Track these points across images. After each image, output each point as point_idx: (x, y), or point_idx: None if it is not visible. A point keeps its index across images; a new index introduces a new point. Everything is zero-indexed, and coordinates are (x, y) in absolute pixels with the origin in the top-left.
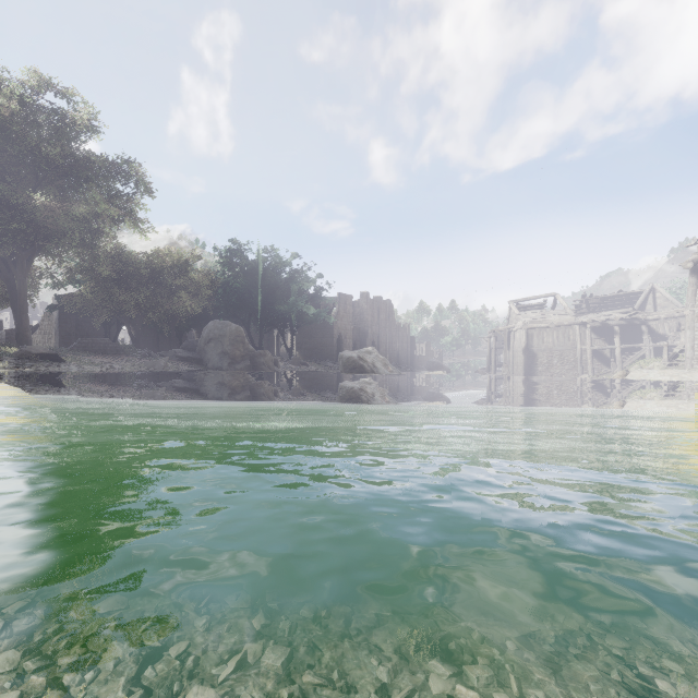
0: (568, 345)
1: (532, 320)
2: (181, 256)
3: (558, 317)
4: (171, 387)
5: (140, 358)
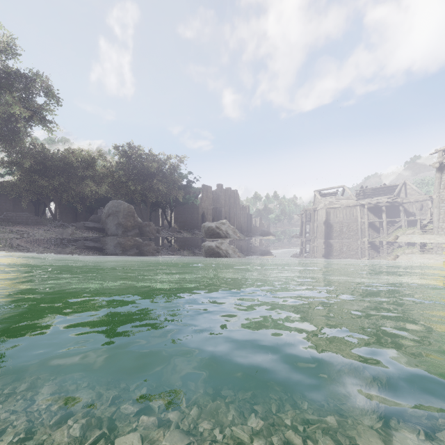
0: (353, 219)
1: (330, 202)
2: (89, 155)
3: (346, 201)
4: (70, 250)
5: (55, 227)
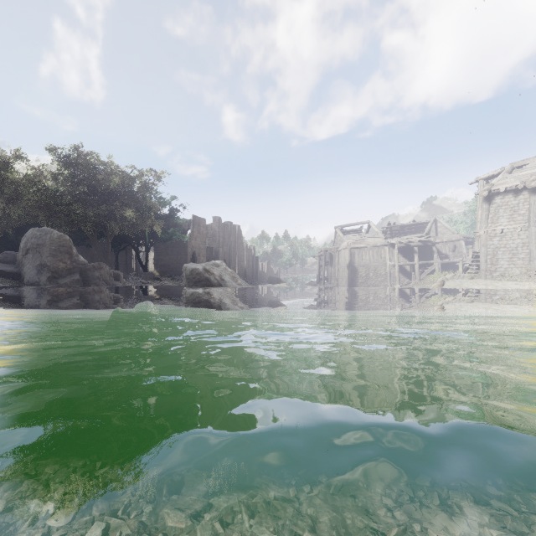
0: (381, 261)
1: (354, 241)
2: None
3: (373, 240)
4: None
5: None
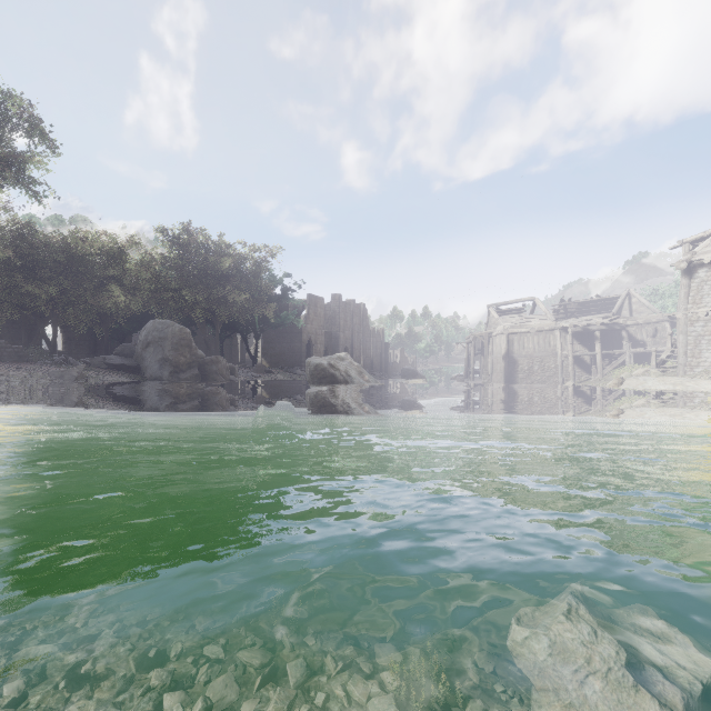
0: (549, 351)
1: (513, 324)
2: (115, 243)
3: (539, 322)
4: (69, 407)
5: (51, 366)
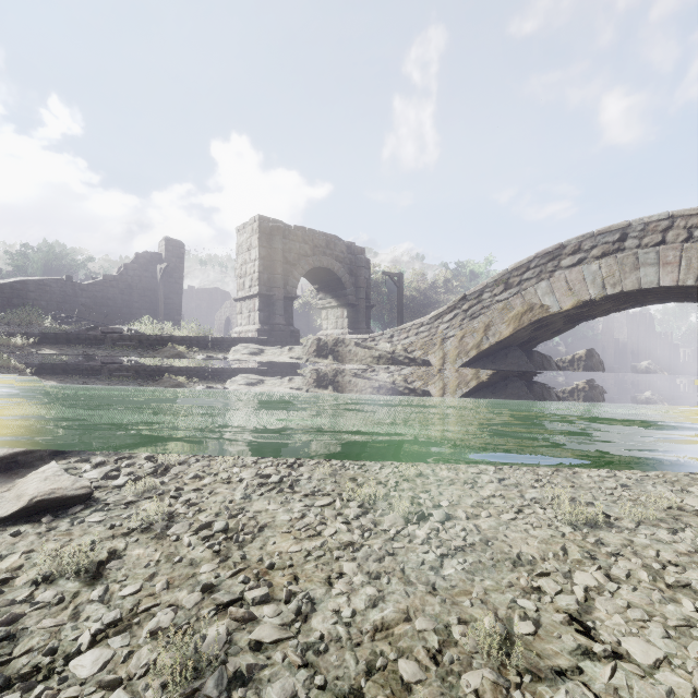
0: None
1: None
2: None
3: None
4: None
5: None
